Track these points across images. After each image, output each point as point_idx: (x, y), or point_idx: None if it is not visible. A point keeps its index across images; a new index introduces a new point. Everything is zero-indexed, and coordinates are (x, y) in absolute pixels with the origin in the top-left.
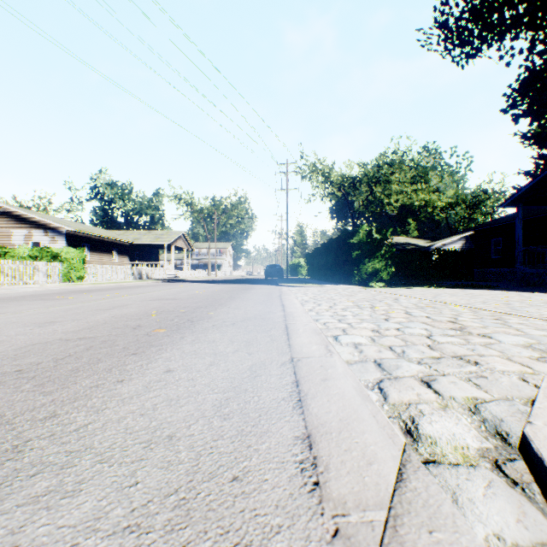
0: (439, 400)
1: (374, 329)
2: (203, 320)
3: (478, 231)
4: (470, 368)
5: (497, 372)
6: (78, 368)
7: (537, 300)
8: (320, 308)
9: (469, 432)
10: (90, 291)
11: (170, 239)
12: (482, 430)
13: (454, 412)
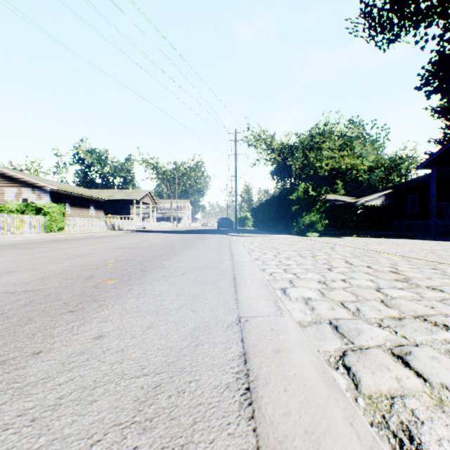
0: (429, 390)
1: (321, 280)
2: (156, 269)
3: (396, 189)
4: (443, 335)
5: None
6: None
7: None
8: (265, 257)
9: None
10: (64, 241)
11: (138, 196)
12: None
13: None
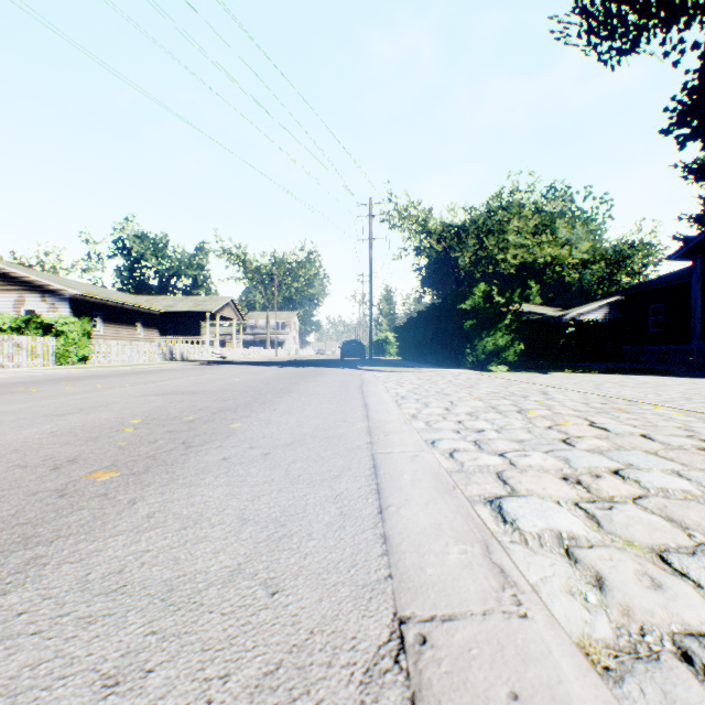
0: None
1: (567, 474)
2: (213, 442)
3: (629, 295)
4: None
5: None
6: None
7: None
8: (429, 413)
9: None
10: (79, 379)
11: (214, 307)
12: None
13: None
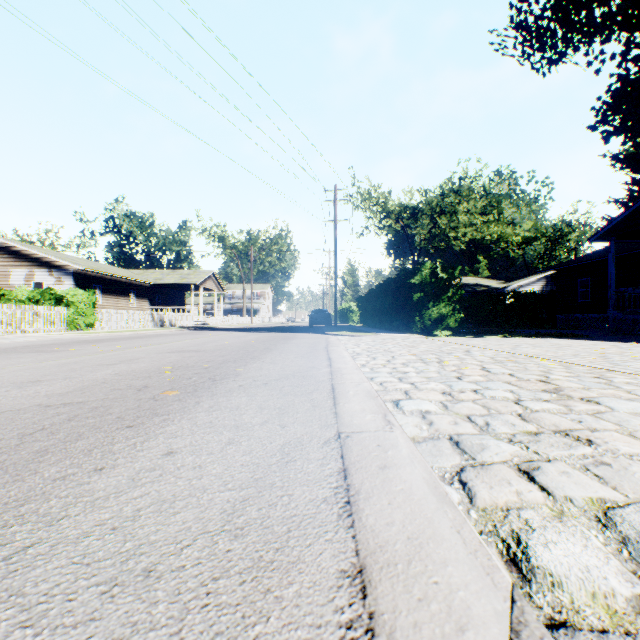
0: (550, 503)
1: (445, 391)
2: (229, 378)
3: (561, 269)
4: (583, 450)
5: (623, 456)
6: (47, 449)
7: (639, 352)
8: (375, 363)
9: (607, 562)
10: (98, 342)
11: (198, 280)
12: (626, 558)
13: (576, 524)
